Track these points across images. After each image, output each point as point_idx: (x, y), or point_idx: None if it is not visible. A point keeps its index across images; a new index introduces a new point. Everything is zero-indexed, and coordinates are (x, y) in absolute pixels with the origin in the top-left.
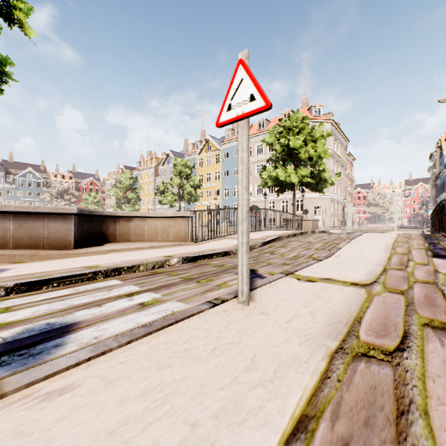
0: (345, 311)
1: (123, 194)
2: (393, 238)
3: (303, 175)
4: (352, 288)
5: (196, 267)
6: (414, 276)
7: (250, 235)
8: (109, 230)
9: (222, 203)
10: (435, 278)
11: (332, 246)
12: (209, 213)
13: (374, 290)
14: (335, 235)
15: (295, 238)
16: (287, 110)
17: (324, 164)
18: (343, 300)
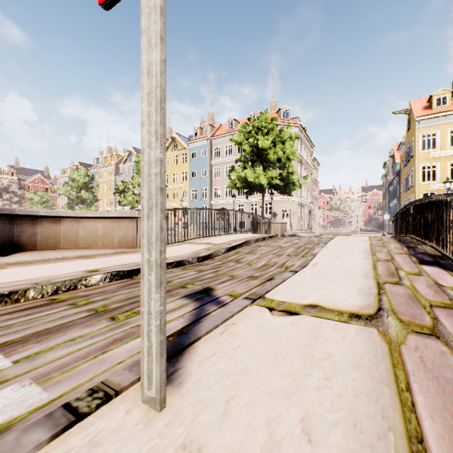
0: (375, 408)
1: (77, 194)
2: (367, 242)
3: (272, 176)
4: (356, 328)
5: (129, 286)
6: (422, 294)
7: (214, 239)
8: (24, 234)
9: (190, 205)
10: (449, 297)
11: (305, 251)
12: (176, 216)
13: (391, 331)
14: (306, 238)
15: (265, 242)
16: (256, 111)
17: (292, 166)
18: (356, 365)
